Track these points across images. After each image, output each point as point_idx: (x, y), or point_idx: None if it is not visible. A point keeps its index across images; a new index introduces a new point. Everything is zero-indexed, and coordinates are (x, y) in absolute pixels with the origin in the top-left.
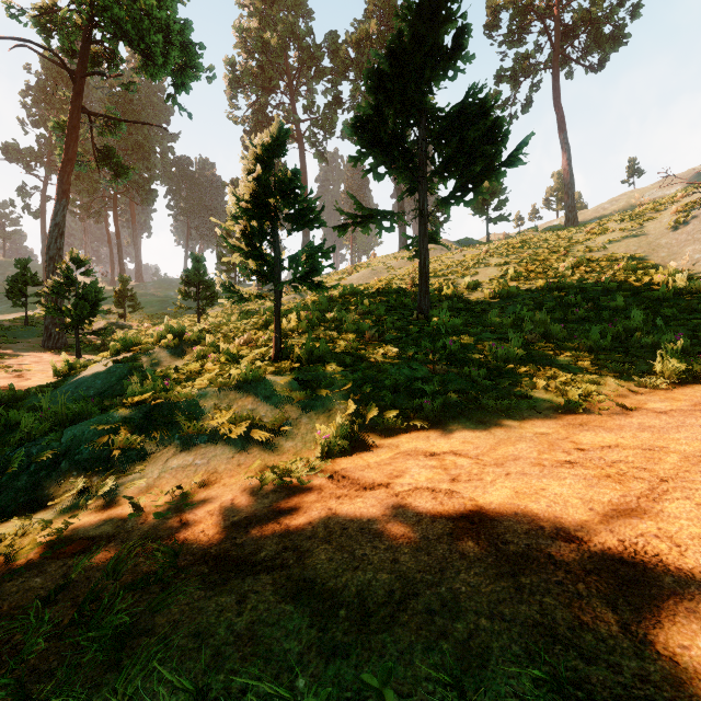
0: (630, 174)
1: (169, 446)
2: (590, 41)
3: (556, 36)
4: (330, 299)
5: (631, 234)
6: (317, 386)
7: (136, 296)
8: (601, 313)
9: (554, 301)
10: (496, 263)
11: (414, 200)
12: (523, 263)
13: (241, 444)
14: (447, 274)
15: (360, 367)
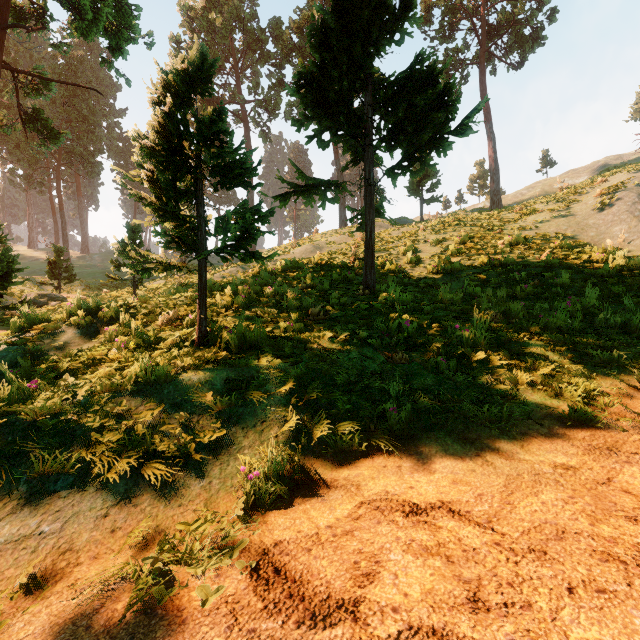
0: (543, 165)
1: (7, 496)
2: (512, 41)
3: (483, 34)
4: (272, 272)
5: (560, 215)
6: (247, 385)
7: (72, 267)
8: (549, 290)
9: (499, 277)
10: (435, 239)
11: (359, 171)
12: (461, 239)
13: (125, 487)
14: (388, 249)
15: (304, 356)
